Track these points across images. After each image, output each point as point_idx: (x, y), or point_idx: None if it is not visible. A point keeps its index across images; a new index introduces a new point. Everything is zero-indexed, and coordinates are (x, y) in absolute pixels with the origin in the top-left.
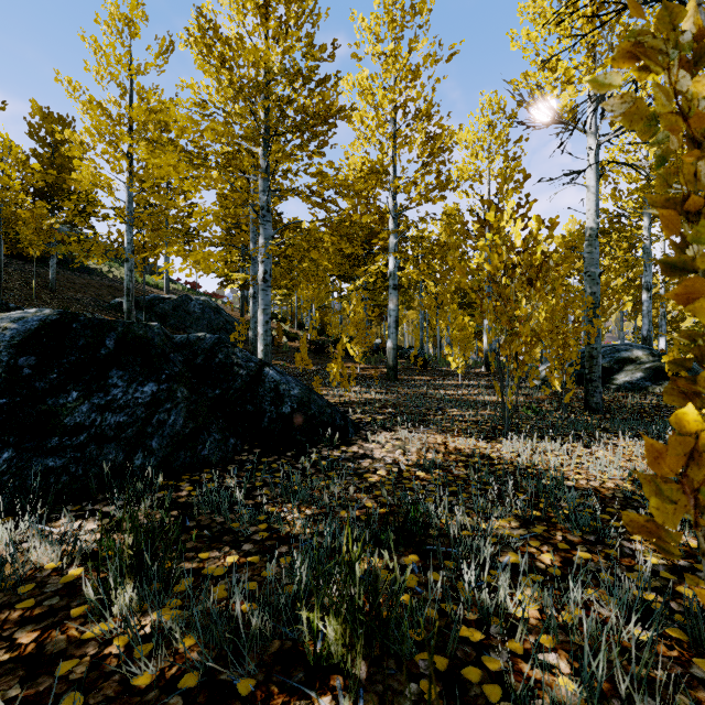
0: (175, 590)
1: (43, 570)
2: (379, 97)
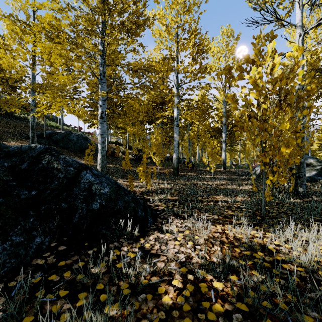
0: None
1: None
2: (169, 20)
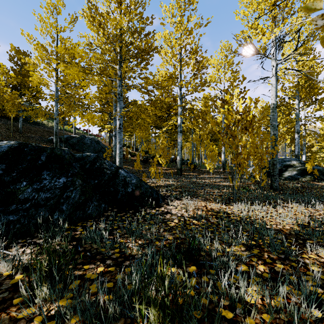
0: (70, 288)
1: (2, 276)
2: (173, 42)
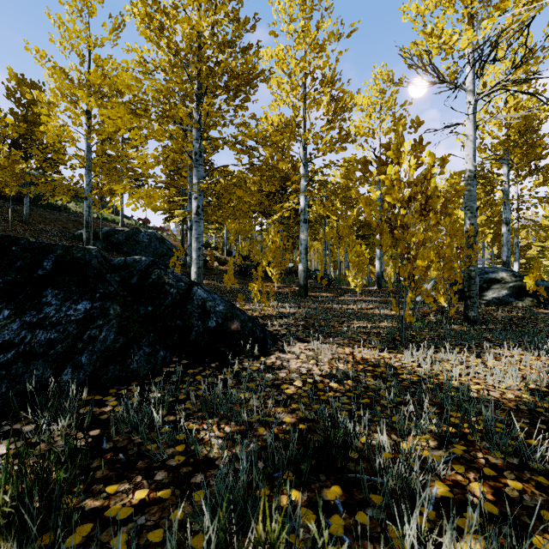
0: (67, 545)
1: None
2: (292, 65)
